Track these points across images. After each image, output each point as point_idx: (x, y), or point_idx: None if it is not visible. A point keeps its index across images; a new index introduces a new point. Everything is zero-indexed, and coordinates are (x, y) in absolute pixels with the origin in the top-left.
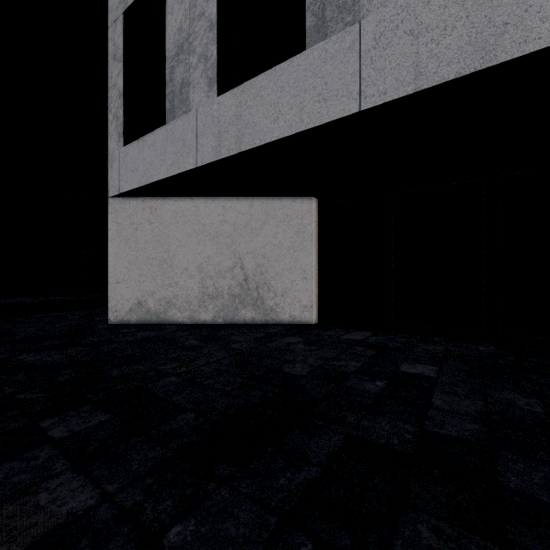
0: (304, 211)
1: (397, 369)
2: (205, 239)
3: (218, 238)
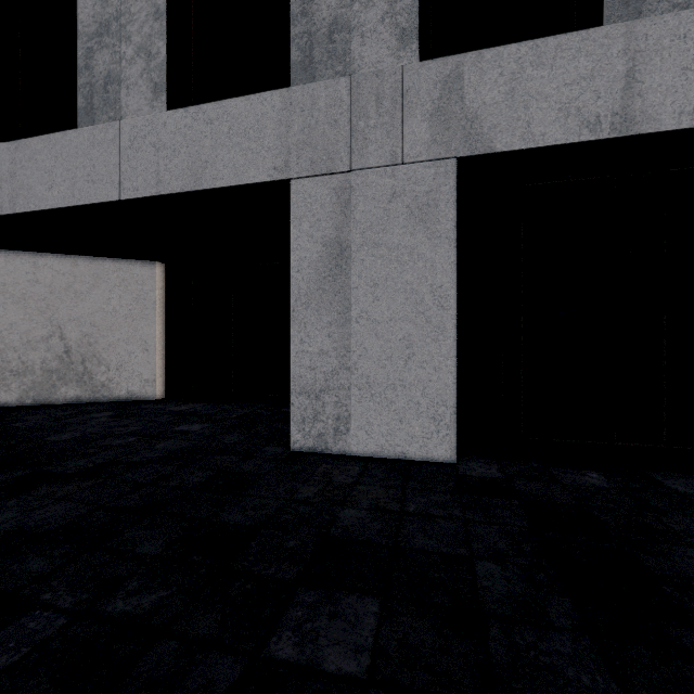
0: (146, 276)
1: (170, 429)
2: (7, 302)
3: (27, 301)
